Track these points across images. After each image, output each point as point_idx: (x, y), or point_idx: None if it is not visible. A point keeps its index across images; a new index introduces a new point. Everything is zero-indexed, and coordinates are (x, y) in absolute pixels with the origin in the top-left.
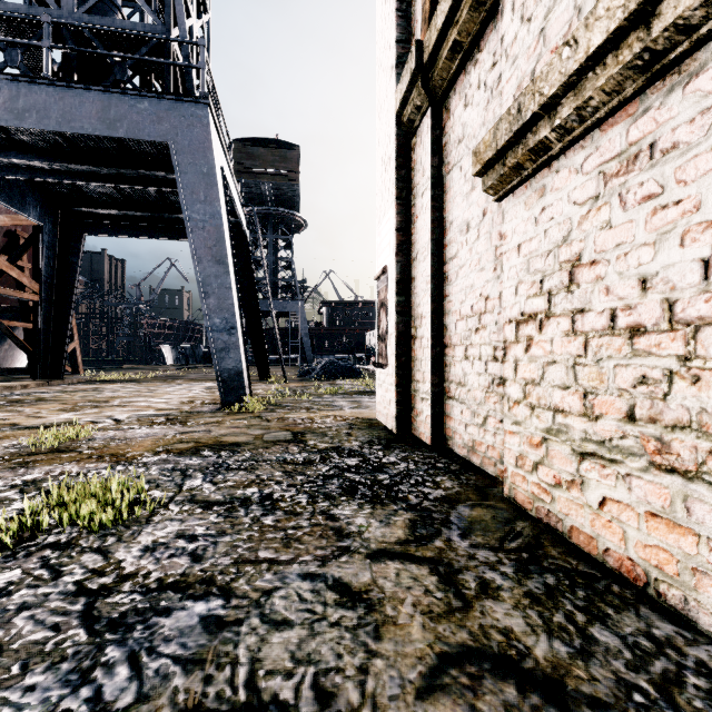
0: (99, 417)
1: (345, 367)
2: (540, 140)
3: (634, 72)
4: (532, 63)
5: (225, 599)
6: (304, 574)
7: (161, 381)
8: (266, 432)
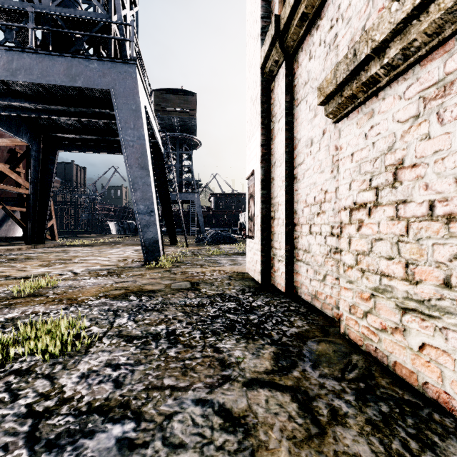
0: (64, 271)
1: (226, 236)
2: (371, 76)
3: (453, 16)
4: (363, 21)
5: (136, 422)
6: (196, 400)
7: (107, 245)
8: (173, 282)
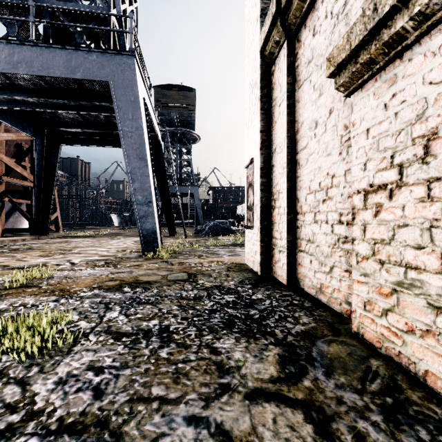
0: (62, 261)
1: (224, 228)
2: (395, 32)
3: None
4: None
5: None
6: (189, 417)
7: (108, 236)
8: (170, 273)
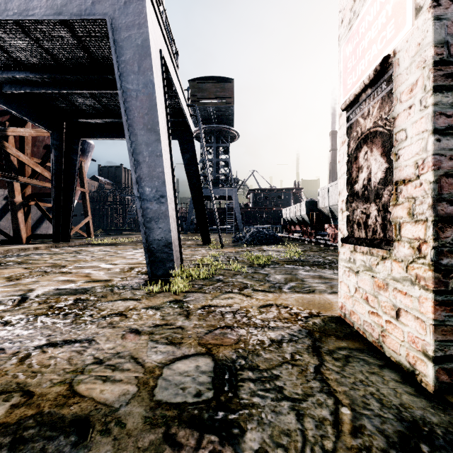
0: (15, 292)
1: (269, 235)
2: None
3: None
4: None
5: None
6: None
7: (133, 244)
8: (171, 355)
